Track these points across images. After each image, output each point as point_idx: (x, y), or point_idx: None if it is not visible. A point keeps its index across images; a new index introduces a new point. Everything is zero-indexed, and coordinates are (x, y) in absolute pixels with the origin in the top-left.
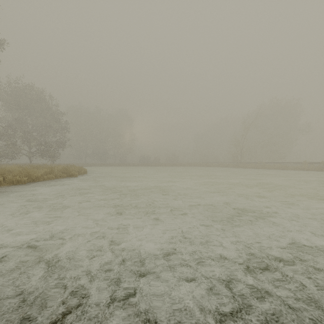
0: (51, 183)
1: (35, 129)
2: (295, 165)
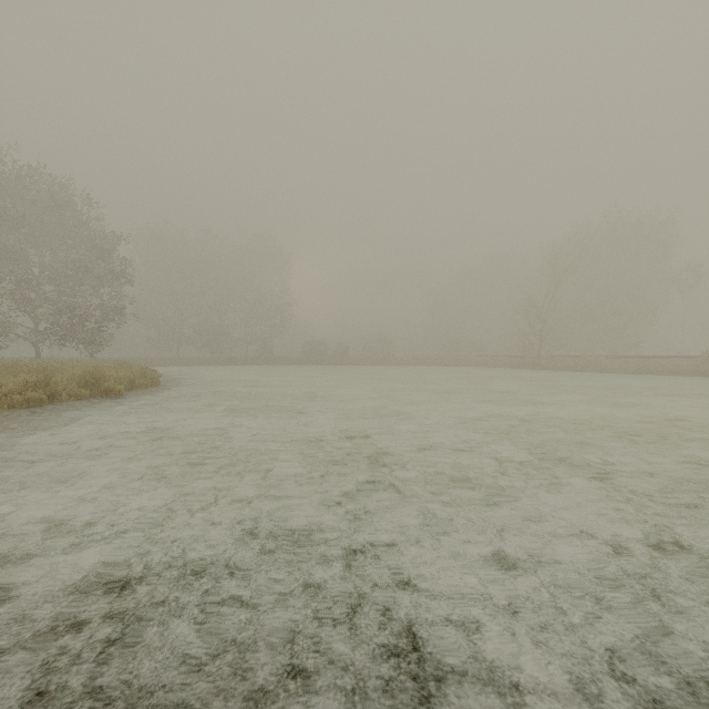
0: (21, 418)
1: (49, 275)
2: (678, 363)
